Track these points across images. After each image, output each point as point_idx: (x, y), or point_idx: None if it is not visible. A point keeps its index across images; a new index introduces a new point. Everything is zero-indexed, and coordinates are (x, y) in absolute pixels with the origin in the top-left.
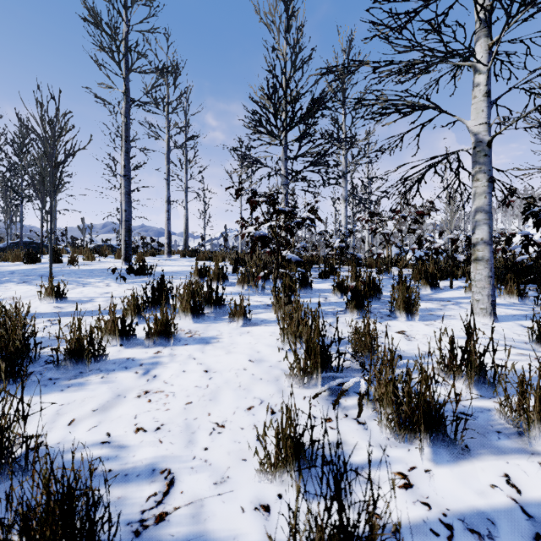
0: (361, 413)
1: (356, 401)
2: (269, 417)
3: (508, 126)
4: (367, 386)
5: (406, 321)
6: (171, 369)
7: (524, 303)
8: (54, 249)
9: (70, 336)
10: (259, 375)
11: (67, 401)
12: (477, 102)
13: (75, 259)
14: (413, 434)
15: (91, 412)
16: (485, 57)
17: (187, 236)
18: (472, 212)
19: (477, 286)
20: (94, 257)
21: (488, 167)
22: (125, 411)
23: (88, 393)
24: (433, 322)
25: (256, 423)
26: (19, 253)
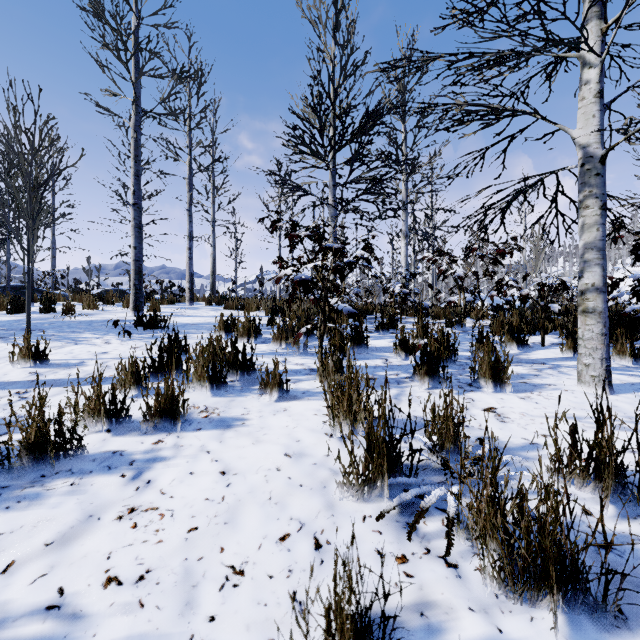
0: (451, 549)
1: (440, 523)
2: (312, 554)
3: (629, 135)
4: (457, 504)
5: (493, 393)
6: (173, 470)
7: (639, 366)
8: (47, 296)
9: (28, 424)
10: (298, 479)
11: (10, 528)
12: (586, 105)
13: (72, 308)
14: (537, 592)
15: (43, 547)
16: (597, 45)
17: (214, 279)
18: (580, 249)
19: (586, 347)
20: (96, 305)
21: (601, 190)
22: (95, 545)
23: (45, 512)
24: (529, 394)
25: (292, 567)
26: (2, 300)
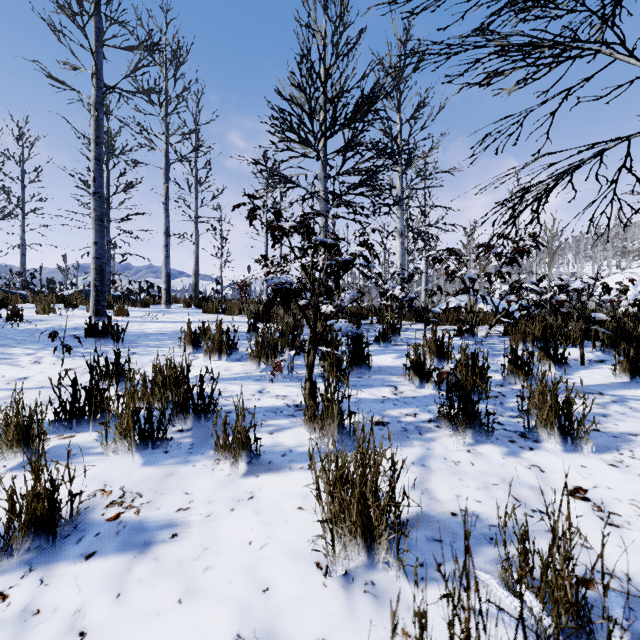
0: None
1: None
2: None
3: None
4: None
5: (565, 453)
6: None
7: None
8: None
9: None
10: None
11: None
12: None
13: (18, 314)
14: None
15: None
16: None
17: (197, 279)
18: None
19: None
20: (53, 309)
21: None
22: None
23: None
24: (619, 456)
25: None
26: None
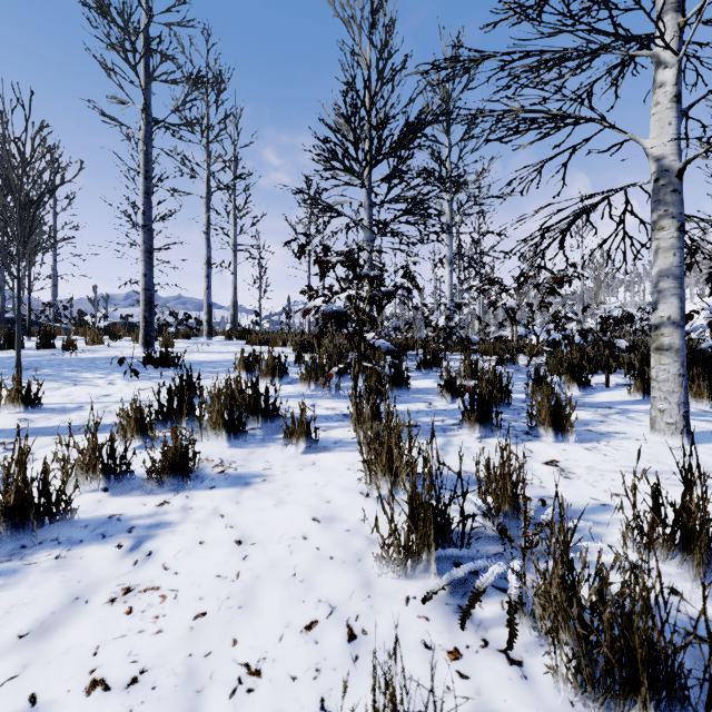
0: (514, 642)
1: (499, 606)
2: (344, 647)
3: (711, 145)
4: (520, 585)
5: (554, 443)
6: (179, 539)
7: None
8: (46, 329)
9: (6, 484)
10: (328, 550)
11: None
12: (660, 111)
13: (73, 344)
14: (624, 701)
15: (15, 639)
16: (674, 41)
17: (236, 310)
18: (653, 277)
19: (661, 390)
20: (101, 340)
21: (678, 209)
22: (79, 636)
23: (22, 594)
24: (596, 444)
25: (320, 665)
26: None
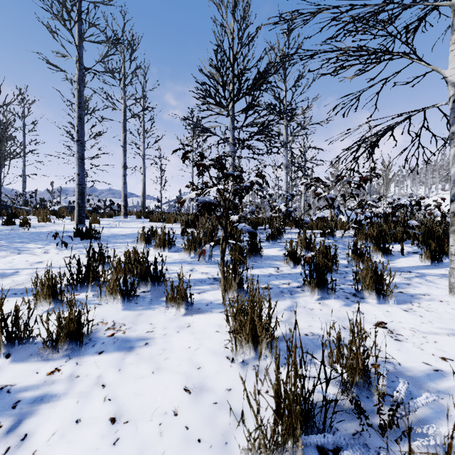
0: None
1: None
2: None
3: None
4: None
5: (378, 304)
6: (57, 416)
7: None
8: (12, 211)
9: None
10: (196, 430)
11: None
12: None
13: (27, 222)
14: None
15: None
16: None
17: (144, 198)
18: (452, 176)
19: None
20: (49, 219)
21: None
22: None
23: None
24: (410, 306)
25: None
26: None
